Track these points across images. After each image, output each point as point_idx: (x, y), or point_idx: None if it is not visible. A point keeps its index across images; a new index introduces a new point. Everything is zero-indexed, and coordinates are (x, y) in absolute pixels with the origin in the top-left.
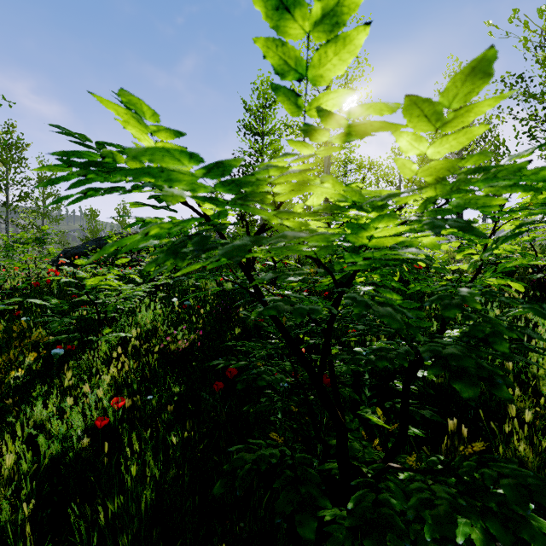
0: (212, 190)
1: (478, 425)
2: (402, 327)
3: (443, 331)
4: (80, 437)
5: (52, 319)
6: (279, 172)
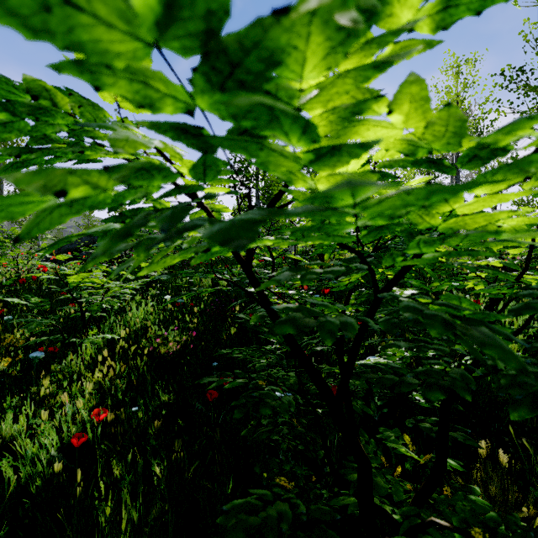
0: (187, 106)
1: (503, 440)
2: (523, 365)
3: None
4: (54, 457)
5: (30, 320)
6: (321, 73)
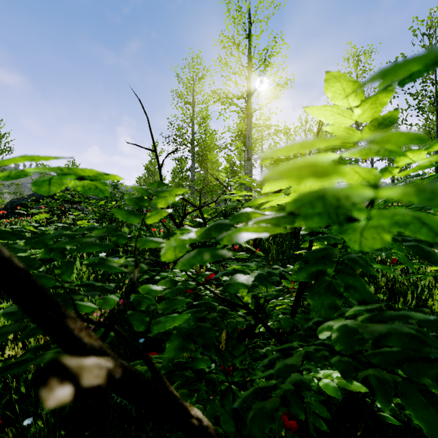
0: None
1: None
2: None
3: None
4: None
5: None
6: None
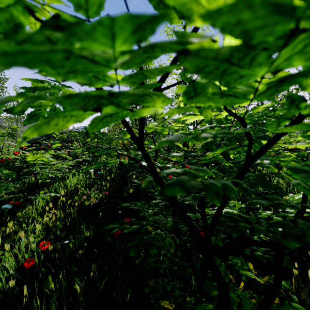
0: None
1: (302, 259)
2: None
3: (306, 198)
4: (12, 274)
5: (2, 184)
6: None
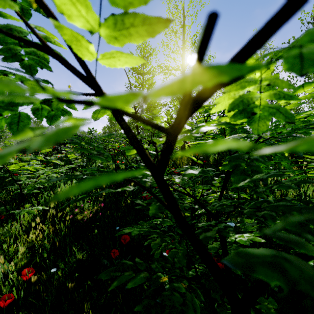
0: None
1: None
2: None
3: None
4: None
5: None
6: None
